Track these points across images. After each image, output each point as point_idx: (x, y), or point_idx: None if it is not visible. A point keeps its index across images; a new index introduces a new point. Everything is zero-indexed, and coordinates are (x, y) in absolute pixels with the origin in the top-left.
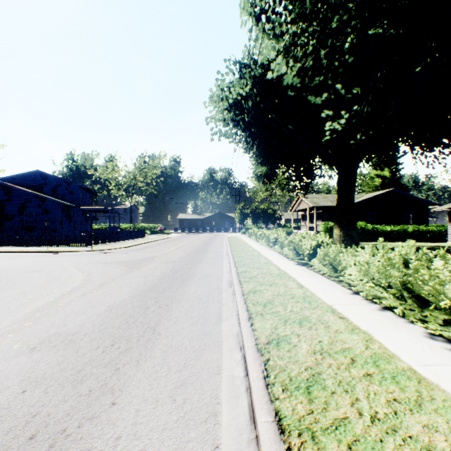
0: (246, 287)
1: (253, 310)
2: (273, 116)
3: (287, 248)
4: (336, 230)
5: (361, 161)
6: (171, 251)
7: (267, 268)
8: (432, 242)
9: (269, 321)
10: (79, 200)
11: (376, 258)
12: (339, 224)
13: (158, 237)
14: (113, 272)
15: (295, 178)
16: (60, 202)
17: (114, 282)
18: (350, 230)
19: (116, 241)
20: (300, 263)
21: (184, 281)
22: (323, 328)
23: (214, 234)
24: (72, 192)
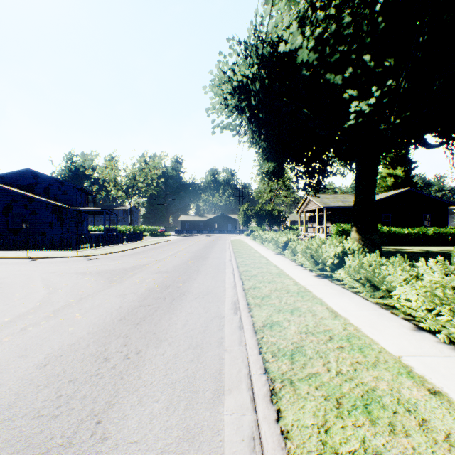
0: (258, 315)
1: (275, 370)
2: (285, 99)
3: (301, 255)
4: (354, 233)
5: (390, 151)
6: (167, 257)
7: (281, 281)
8: (454, 245)
9: (309, 404)
10: (73, 201)
11: (454, 277)
12: (357, 226)
13: (156, 240)
14: (86, 287)
15: (305, 176)
16: (48, 202)
17: (79, 304)
18: (371, 233)
19: (109, 244)
20: (320, 274)
21: (174, 303)
22: (418, 429)
23: (216, 236)
24: (65, 192)
